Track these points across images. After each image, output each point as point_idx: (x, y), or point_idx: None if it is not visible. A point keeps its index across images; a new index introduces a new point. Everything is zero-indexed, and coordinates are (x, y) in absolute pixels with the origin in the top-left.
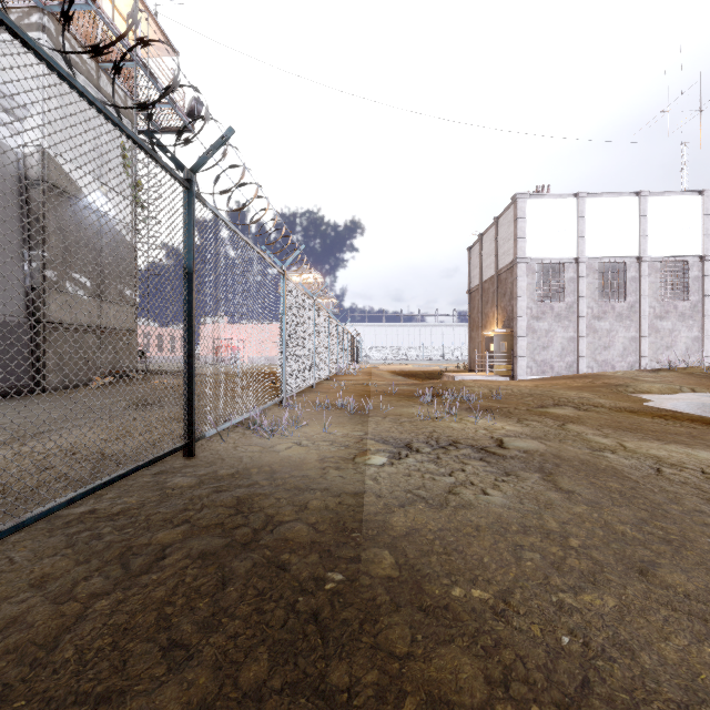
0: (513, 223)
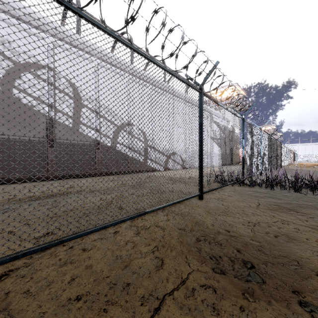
0: None
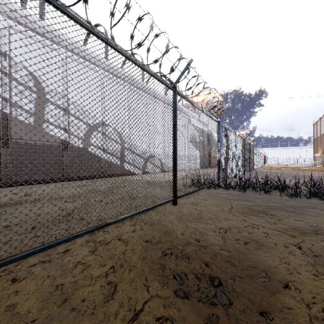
0: (323, 121)
